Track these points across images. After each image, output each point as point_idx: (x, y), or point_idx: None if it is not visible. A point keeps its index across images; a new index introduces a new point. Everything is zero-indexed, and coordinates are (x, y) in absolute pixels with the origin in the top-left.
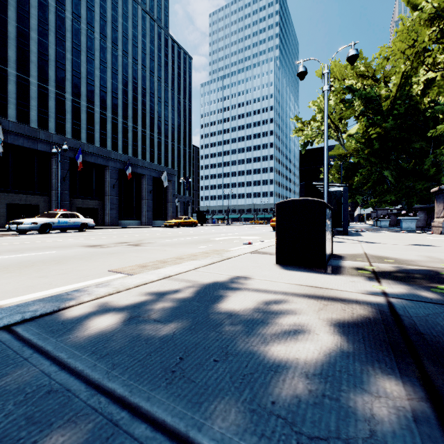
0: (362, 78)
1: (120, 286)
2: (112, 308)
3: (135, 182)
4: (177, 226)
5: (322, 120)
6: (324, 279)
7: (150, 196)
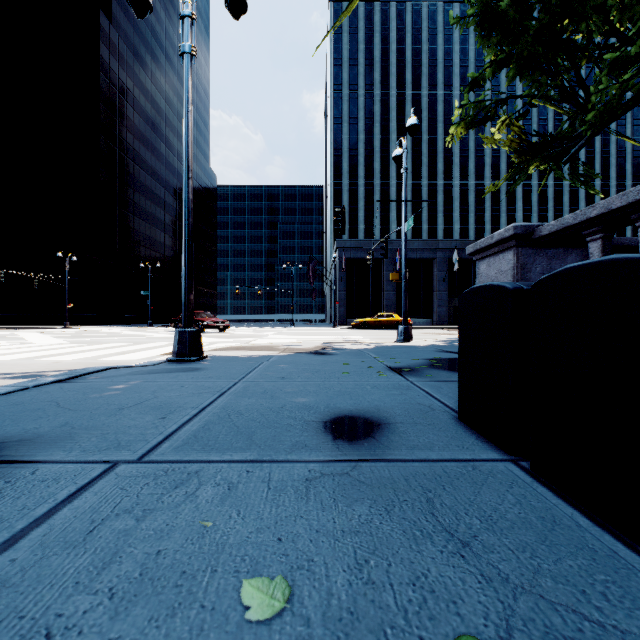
0: None
1: None
2: None
3: None
4: None
5: None
6: None
7: None
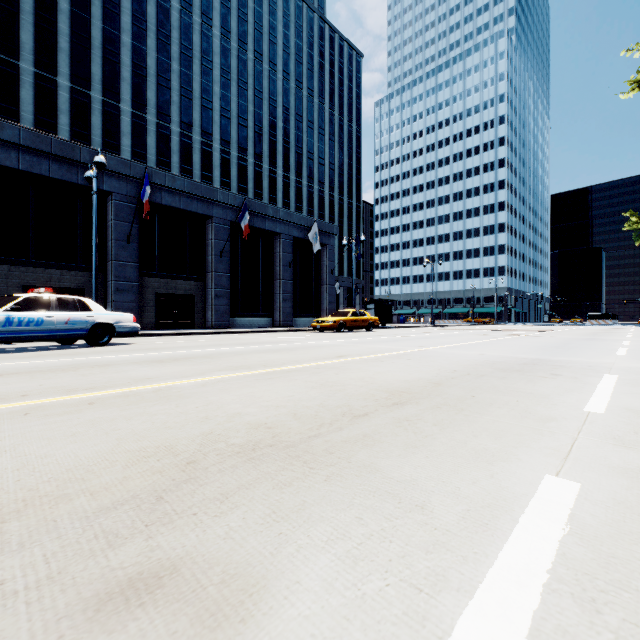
0: None
1: None
2: None
3: (262, 247)
4: (338, 329)
5: None
6: None
7: (289, 273)
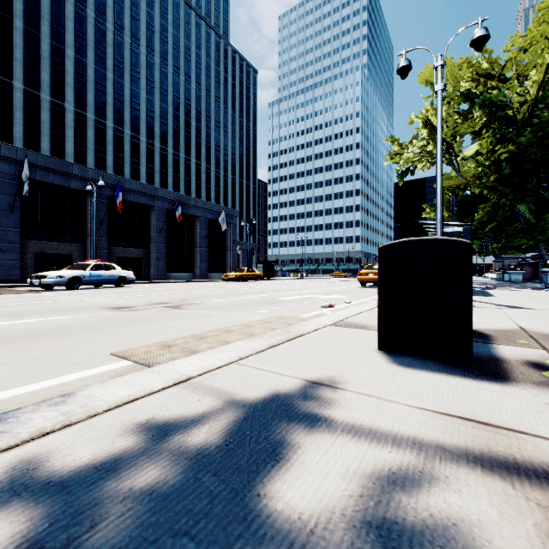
0: (485, 79)
1: (77, 410)
2: (5, 493)
3: (187, 225)
4: (238, 280)
5: (428, 138)
6: (487, 397)
7: (205, 243)
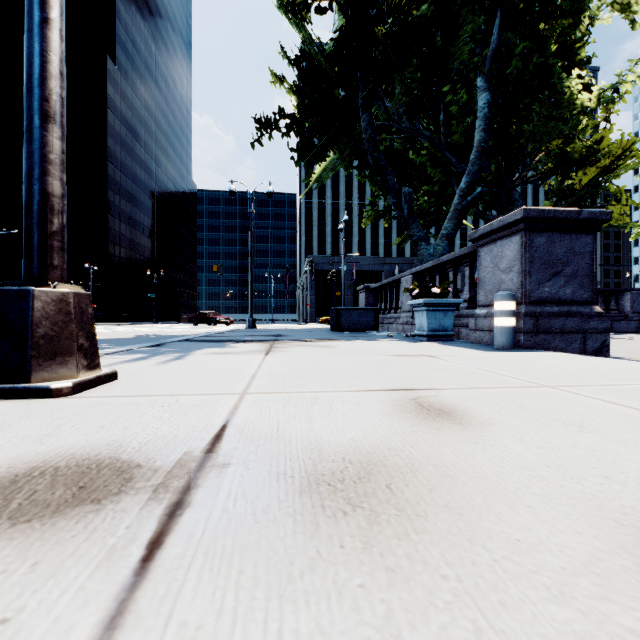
0: None
1: None
2: None
3: None
4: None
5: None
6: None
7: None
